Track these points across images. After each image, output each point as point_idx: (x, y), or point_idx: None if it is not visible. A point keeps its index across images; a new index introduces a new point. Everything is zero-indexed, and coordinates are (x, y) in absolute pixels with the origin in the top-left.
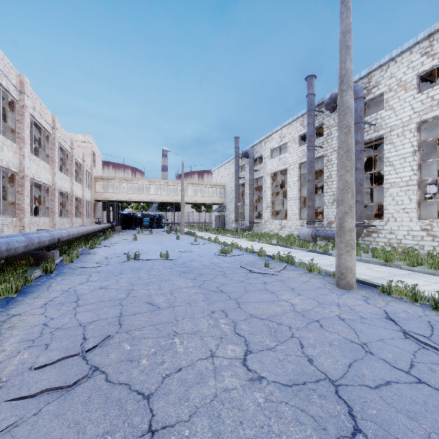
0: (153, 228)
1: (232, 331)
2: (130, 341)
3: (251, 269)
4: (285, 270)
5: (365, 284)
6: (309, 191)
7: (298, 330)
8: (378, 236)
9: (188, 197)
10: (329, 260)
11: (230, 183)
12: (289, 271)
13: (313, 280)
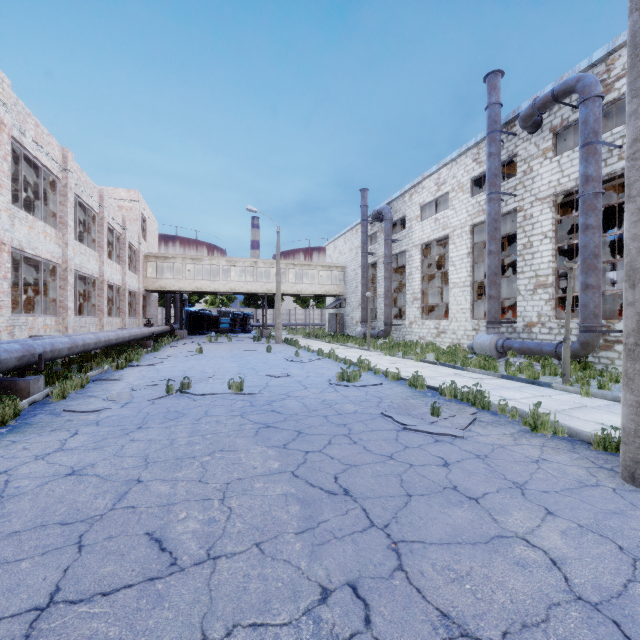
0: (236, 332)
1: None
2: None
3: (404, 420)
4: (476, 424)
5: None
6: (492, 271)
7: None
8: None
9: (287, 285)
10: (554, 398)
11: (352, 263)
12: (485, 426)
13: (556, 458)
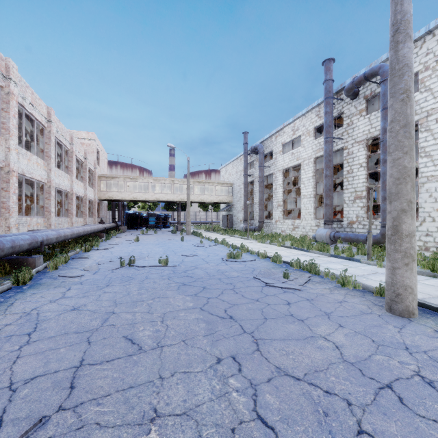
0: (159, 227)
1: (250, 412)
2: (72, 437)
3: (267, 281)
4: (310, 283)
5: (427, 308)
6: (327, 188)
7: (366, 413)
8: None
9: (194, 195)
10: (360, 268)
11: (238, 181)
12: (314, 284)
13: (352, 300)
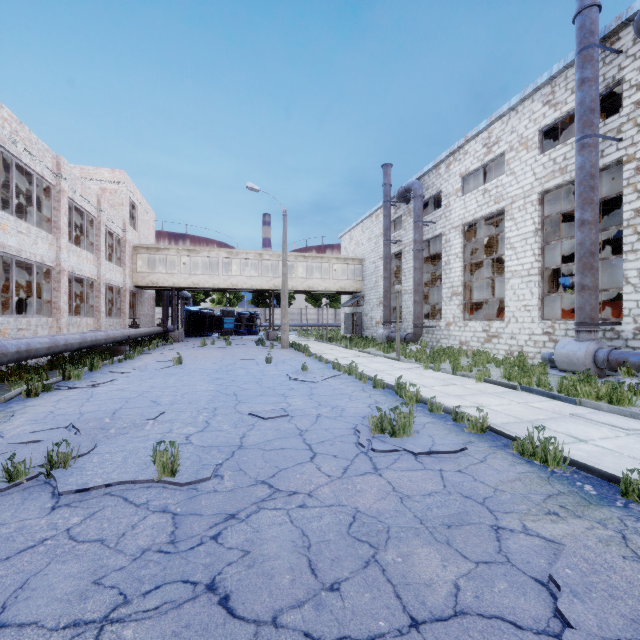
0: (241, 334)
1: None
2: None
3: None
4: None
5: None
6: (586, 250)
7: None
8: None
9: (297, 280)
10: None
11: (372, 254)
12: None
13: None
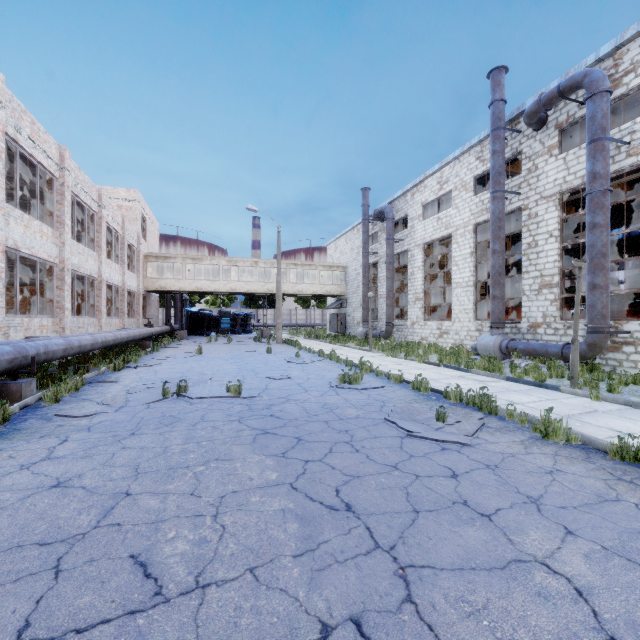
0: (237, 333)
1: None
2: None
3: (408, 426)
4: (484, 430)
5: None
6: (496, 271)
7: None
8: (638, 351)
9: (288, 285)
10: (563, 402)
11: (354, 263)
12: (493, 433)
13: (571, 468)
